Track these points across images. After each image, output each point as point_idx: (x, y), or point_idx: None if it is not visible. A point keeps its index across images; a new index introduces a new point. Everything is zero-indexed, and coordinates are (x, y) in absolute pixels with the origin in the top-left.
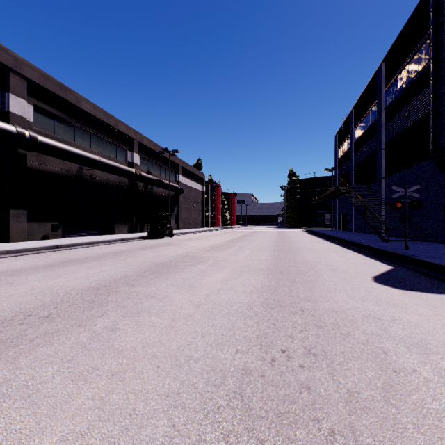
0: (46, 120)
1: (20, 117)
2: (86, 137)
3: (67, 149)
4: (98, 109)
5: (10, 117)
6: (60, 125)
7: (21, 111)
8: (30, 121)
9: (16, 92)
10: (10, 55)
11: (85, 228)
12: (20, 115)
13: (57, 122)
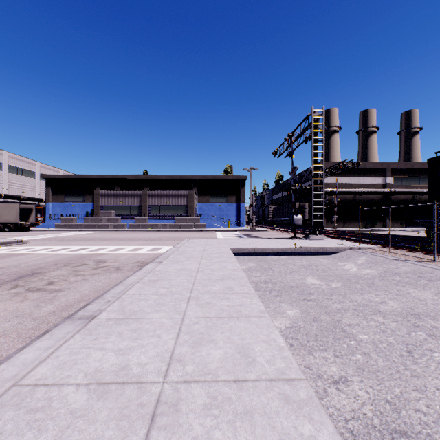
0: (397, 180)
1: (389, 184)
2: (416, 180)
3: (406, 191)
4: (423, 164)
5: (386, 185)
6: (403, 180)
7: (389, 181)
8: (392, 183)
9: (387, 176)
10: (386, 164)
11: (415, 224)
12: (389, 183)
13: (402, 179)
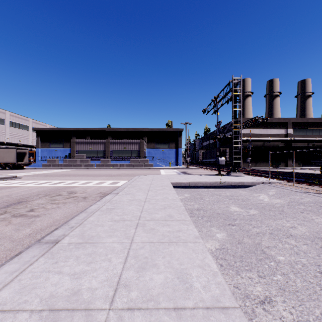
0: (296, 131)
1: (289, 134)
2: (310, 131)
3: (303, 139)
4: (315, 119)
5: (287, 135)
6: (300, 131)
7: (290, 132)
8: (292, 133)
9: (288, 128)
10: (287, 119)
11: (310, 164)
12: (289, 133)
13: (299, 130)
